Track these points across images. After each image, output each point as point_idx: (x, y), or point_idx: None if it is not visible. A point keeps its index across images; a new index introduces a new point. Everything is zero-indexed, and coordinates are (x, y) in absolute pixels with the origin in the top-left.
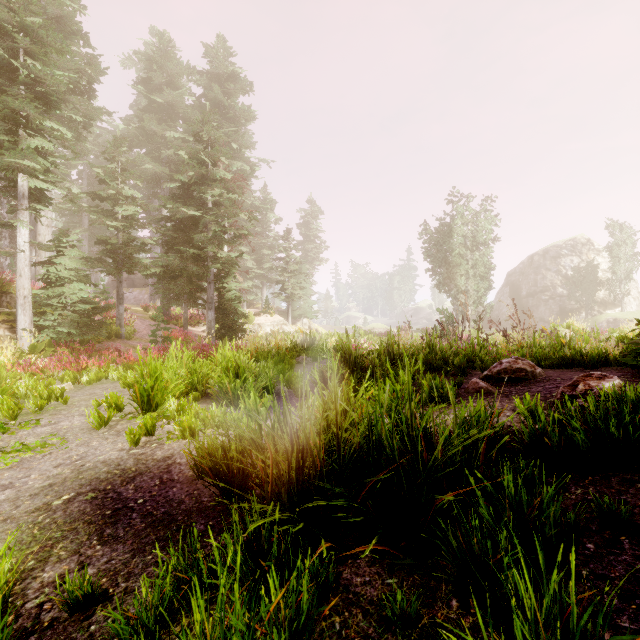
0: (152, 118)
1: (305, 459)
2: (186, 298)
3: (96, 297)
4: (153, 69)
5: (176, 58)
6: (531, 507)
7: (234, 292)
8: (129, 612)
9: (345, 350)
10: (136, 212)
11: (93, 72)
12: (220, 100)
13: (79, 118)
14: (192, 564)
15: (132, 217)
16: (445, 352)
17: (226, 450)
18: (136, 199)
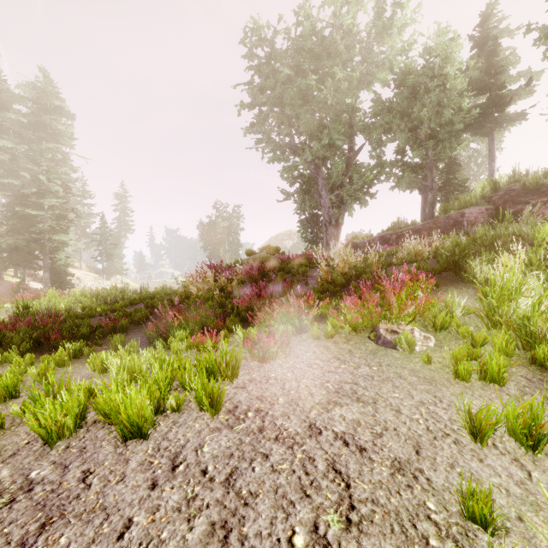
0: None
1: (105, 298)
2: (25, 264)
3: None
4: None
5: (9, 89)
6: (132, 301)
7: (64, 260)
8: (85, 311)
9: (123, 289)
10: None
11: None
12: (47, 123)
13: None
14: (90, 311)
15: None
16: (164, 290)
17: (90, 304)
18: None
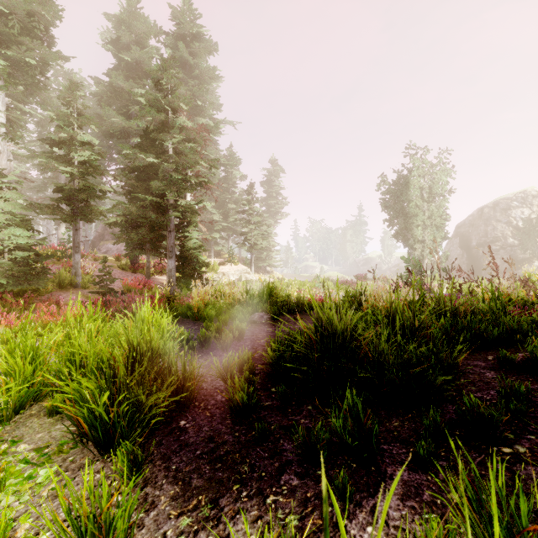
0: (120, 75)
1: None
2: (148, 247)
3: (39, 244)
4: (122, 30)
5: (143, 19)
6: None
7: (195, 241)
8: None
9: (325, 324)
10: (92, 158)
11: (48, 14)
12: (186, 59)
13: (33, 61)
14: None
15: (90, 164)
16: (473, 318)
17: None
18: (93, 146)
